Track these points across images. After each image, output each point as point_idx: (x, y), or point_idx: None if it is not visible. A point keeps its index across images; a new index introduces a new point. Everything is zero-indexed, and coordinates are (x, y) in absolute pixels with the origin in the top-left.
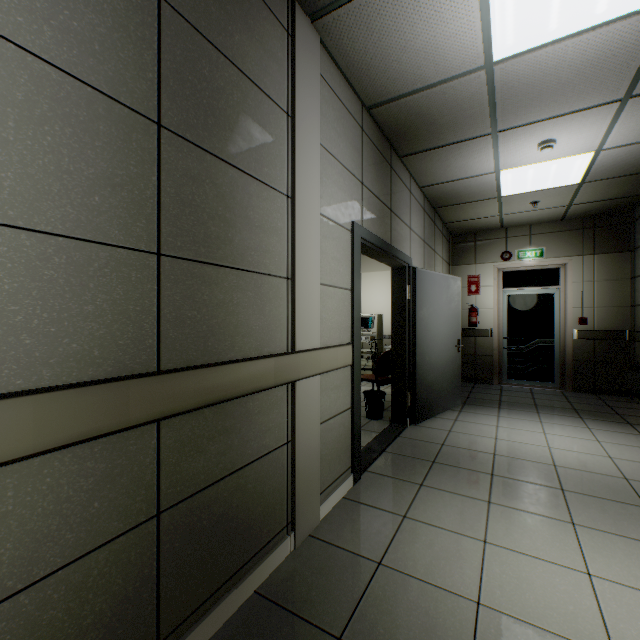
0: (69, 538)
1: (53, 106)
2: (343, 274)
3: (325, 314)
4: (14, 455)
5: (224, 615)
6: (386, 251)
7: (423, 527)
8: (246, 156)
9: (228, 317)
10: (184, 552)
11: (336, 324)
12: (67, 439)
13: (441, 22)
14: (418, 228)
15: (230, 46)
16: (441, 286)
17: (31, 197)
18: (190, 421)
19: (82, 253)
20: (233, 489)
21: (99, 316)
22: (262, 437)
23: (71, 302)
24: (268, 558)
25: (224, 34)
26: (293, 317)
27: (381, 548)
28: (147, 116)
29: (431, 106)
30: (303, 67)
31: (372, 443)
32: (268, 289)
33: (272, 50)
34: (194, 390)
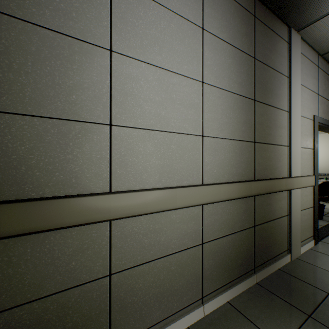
0: (239, 224)
1: (236, 105)
2: (309, 141)
3: (301, 161)
4: (235, 197)
5: (269, 271)
6: None
7: None
8: (274, 101)
9: (270, 162)
10: (259, 242)
11: (305, 165)
12: (242, 196)
13: None
14: None
15: (270, 62)
16: None
17: (233, 131)
18: (261, 198)
19: (240, 144)
20: (271, 226)
21: (243, 162)
22: (279, 210)
23: (239, 158)
24: (282, 259)
25: (269, 59)
26: (290, 162)
27: None
28: (252, 99)
29: None
30: (294, 54)
31: (320, 229)
32: (281, 151)
33: (282, 54)
34: (264, 187)
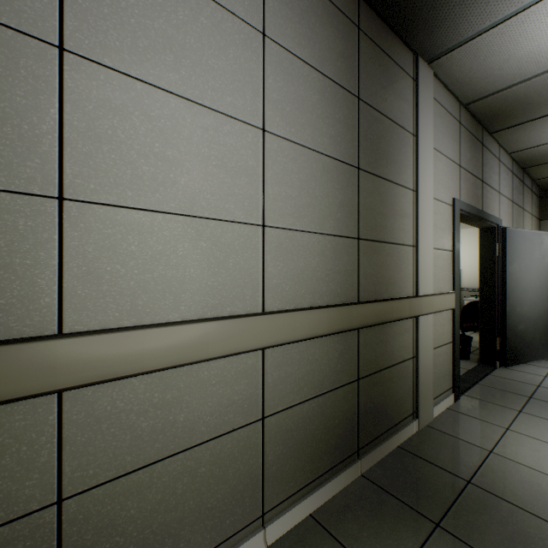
0: (331, 378)
1: (327, 175)
2: (446, 239)
3: (434, 270)
4: (323, 333)
5: (384, 451)
6: (478, 217)
7: (527, 438)
8: (392, 171)
9: (384, 272)
10: (367, 405)
11: (441, 277)
12: (335, 330)
13: (545, 35)
14: (506, 191)
15: (385, 107)
16: (533, 242)
17: (321, 219)
18: (369, 332)
19: (334, 242)
20: (386, 378)
21: (339, 272)
22: (400, 350)
23: (331, 266)
24: (404, 429)
25: (383, 102)
26: (416, 272)
27: (489, 443)
28: (354, 166)
29: (529, 92)
30: (422, 99)
31: (464, 376)
32: (403, 254)
33: (405, 97)
34: (374, 314)
